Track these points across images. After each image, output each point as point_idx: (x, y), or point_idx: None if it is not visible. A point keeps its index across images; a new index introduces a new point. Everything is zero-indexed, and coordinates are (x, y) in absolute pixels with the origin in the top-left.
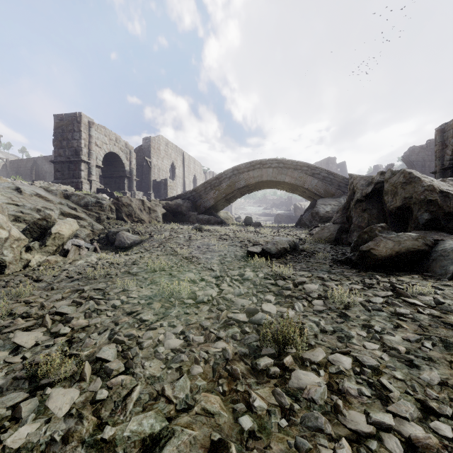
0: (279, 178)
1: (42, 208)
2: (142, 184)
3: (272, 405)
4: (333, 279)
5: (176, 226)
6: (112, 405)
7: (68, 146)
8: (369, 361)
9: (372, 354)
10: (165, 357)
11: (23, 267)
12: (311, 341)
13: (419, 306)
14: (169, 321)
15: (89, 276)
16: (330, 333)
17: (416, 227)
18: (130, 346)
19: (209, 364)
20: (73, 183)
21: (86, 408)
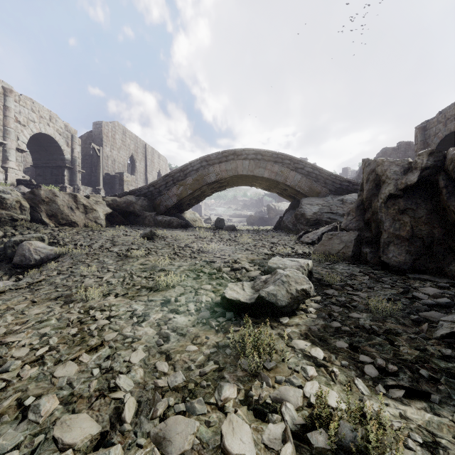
0: (257, 172)
1: None
2: (92, 178)
3: None
4: None
5: (123, 230)
6: None
7: None
8: None
9: None
10: None
11: None
12: None
13: None
14: None
15: None
16: None
17: None
18: None
19: None
20: None
21: None
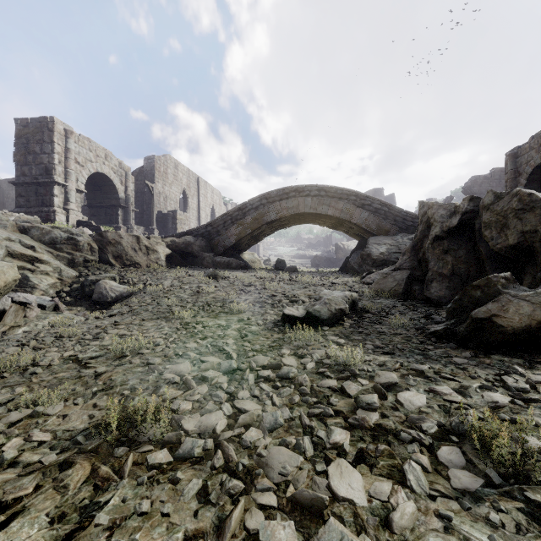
0: (320, 209)
1: None
2: (143, 216)
3: None
4: (445, 377)
5: (184, 271)
6: None
7: (35, 163)
8: None
9: None
10: None
11: None
12: None
13: None
14: None
15: None
16: None
17: None
18: None
19: None
20: (43, 213)
21: None
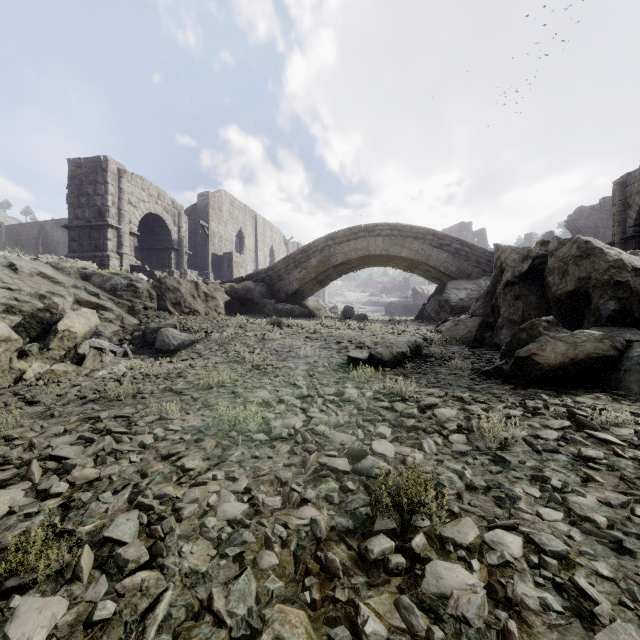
0: (393, 250)
1: (48, 293)
2: (197, 259)
3: (396, 630)
4: (478, 401)
5: (245, 319)
6: (120, 629)
7: (88, 205)
8: (551, 543)
9: (554, 530)
10: (218, 536)
11: (14, 382)
12: (452, 506)
13: (615, 445)
14: (227, 470)
15: (110, 395)
16: (482, 491)
17: (597, 322)
18: (162, 515)
19: (289, 549)
20: (96, 258)
21: (76, 637)
